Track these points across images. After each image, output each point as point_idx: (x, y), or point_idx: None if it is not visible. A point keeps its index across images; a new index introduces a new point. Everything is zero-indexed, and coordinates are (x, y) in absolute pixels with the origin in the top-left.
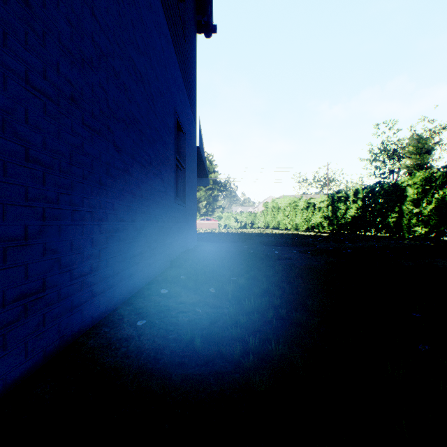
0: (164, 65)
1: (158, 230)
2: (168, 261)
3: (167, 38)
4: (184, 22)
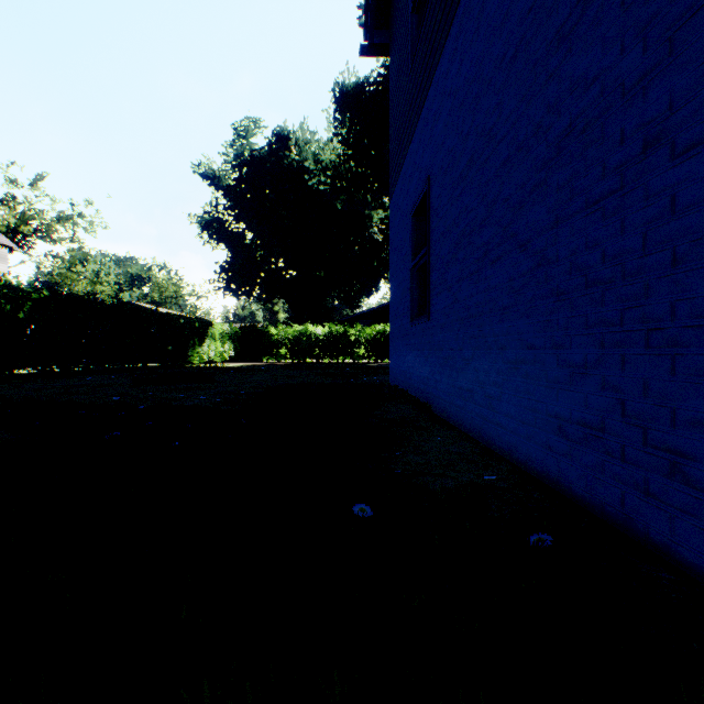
0: None
1: None
2: None
3: None
4: None
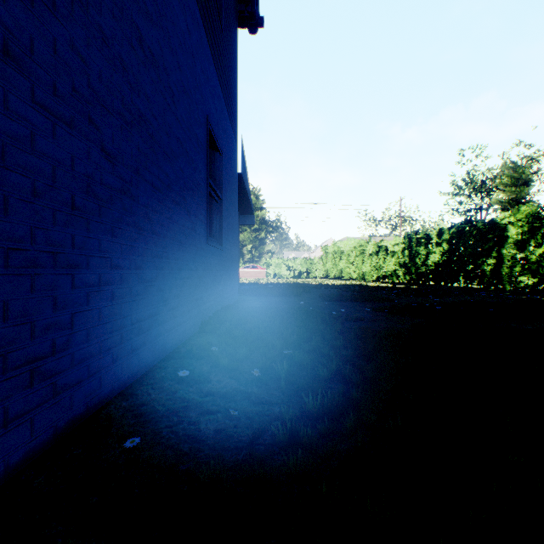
0: (191, 53)
1: (182, 281)
2: (197, 324)
3: (195, 17)
4: (221, 5)
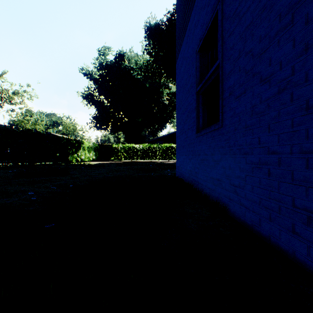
0: None
1: None
2: None
3: None
4: None
